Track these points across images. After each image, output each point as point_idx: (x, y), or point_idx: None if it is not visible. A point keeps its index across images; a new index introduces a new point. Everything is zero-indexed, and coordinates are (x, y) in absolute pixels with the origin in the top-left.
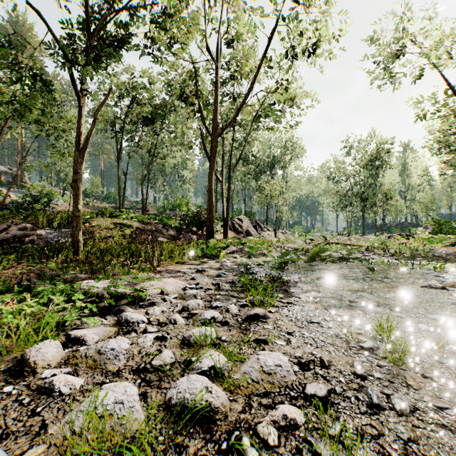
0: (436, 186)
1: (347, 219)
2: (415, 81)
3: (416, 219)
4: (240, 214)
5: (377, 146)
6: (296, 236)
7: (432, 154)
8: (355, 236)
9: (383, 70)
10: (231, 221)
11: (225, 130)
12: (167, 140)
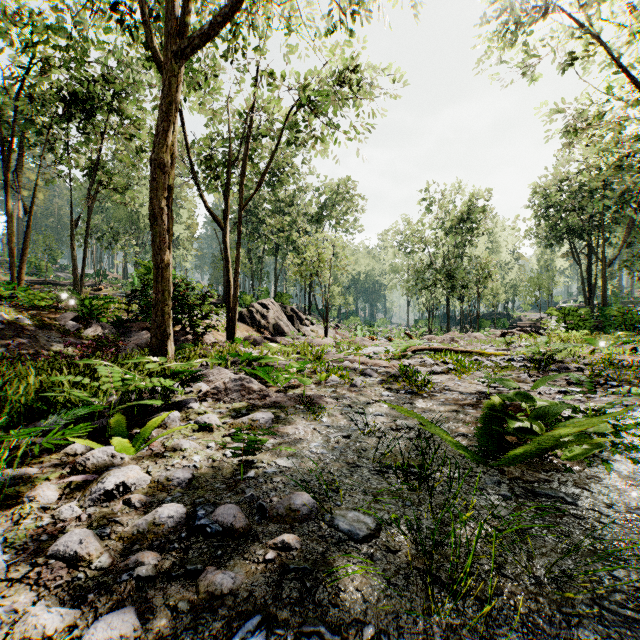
0: (531, 264)
1: (427, 306)
2: (567, 64)
3: (507, 309)
4: (266, 296)
5: (469, 201)
6: (359, 334)
7: (538, 216)
8: (454, 334)
9: (509, 47)
10: (247, 309)
11: (200, 44)
12: (126, 157)
